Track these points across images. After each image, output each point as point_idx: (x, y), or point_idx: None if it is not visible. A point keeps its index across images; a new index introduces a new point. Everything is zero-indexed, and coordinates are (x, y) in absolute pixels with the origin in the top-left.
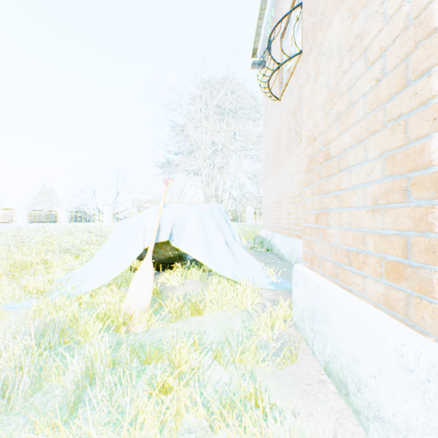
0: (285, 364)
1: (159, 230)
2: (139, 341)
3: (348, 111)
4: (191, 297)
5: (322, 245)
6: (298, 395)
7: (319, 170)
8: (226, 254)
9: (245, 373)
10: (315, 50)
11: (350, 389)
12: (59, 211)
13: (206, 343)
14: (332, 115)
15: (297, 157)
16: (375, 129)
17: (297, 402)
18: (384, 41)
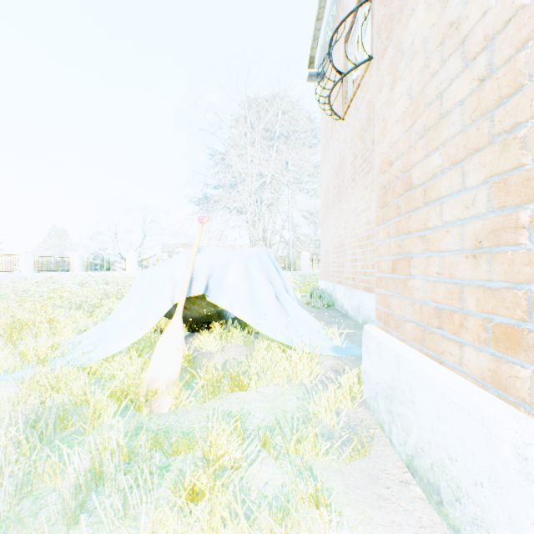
0: (355, 458)
1: (191, 281)
2: (165, 426)
3: (439, 124)
4: (232, 366)
5: (402, 301)
6: (373, 503)
7: (398, 203)
8: (276, 312)
9: (302, 470)
10: (392, 49)
11: (444, 496)
12: (73, 257)
13: (251, 428)
14: (416, 131)
15: (365, 189)
16: (478, 145)
17: (372, 513)
18: (492, 26)
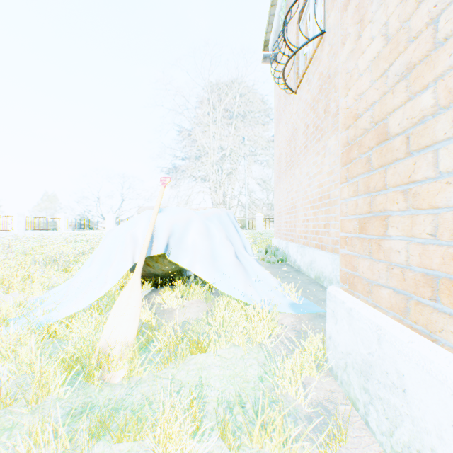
0: (330, 451)
1: (152, 240)
2: (114, 401)
3: (433, 54)
4: (191, 326)
5: (375, 263)
6: None
7: (368, 157)
8: (236, 270)
9: None
10: None
11: None
12: (59, 218)
13: (209, 404)
14: (396, 72)
15: (317, 155)
16: None
17: None
18: None
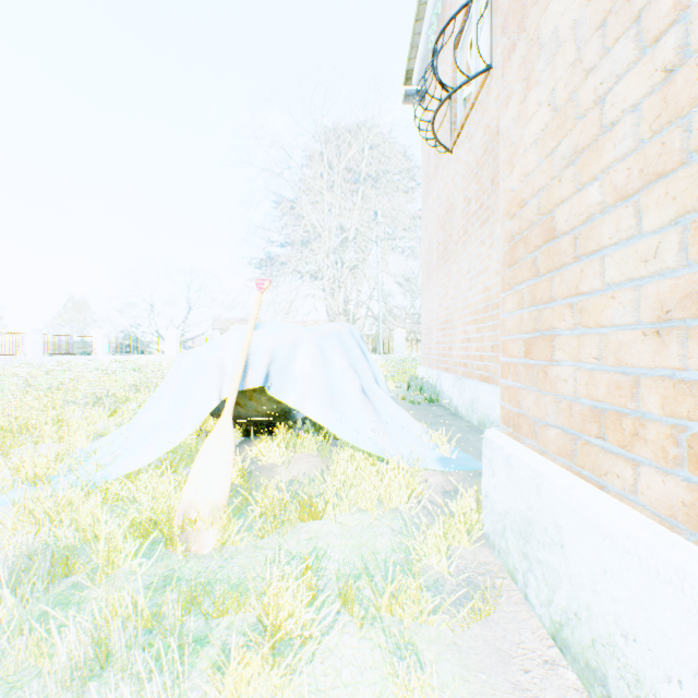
0: (477, 624)
1: (246, 368)
2: (205, 573)
3: (599, 141)
4: (301, 486)
5: (540, 397)
6: (506, 697)
7: (534, 259)
8: (362, 410)
9: (400, 643)
10: (525, 44)
11: (613, 690)
12: (95, 336)
13: (327, 577)
14: (563, 155)
15: (481, 245)
16: (663, 168)
17: None
18: None
